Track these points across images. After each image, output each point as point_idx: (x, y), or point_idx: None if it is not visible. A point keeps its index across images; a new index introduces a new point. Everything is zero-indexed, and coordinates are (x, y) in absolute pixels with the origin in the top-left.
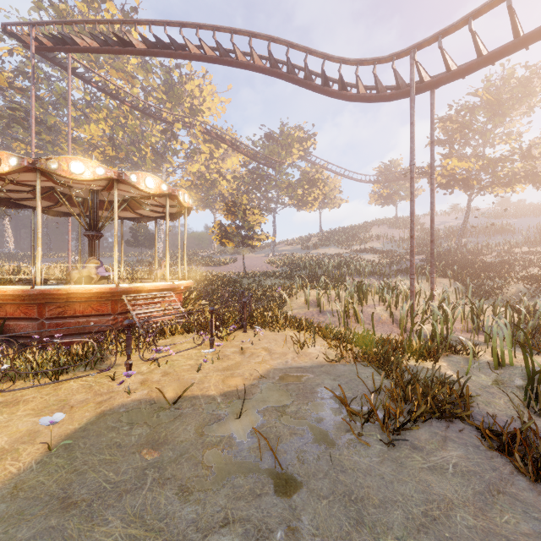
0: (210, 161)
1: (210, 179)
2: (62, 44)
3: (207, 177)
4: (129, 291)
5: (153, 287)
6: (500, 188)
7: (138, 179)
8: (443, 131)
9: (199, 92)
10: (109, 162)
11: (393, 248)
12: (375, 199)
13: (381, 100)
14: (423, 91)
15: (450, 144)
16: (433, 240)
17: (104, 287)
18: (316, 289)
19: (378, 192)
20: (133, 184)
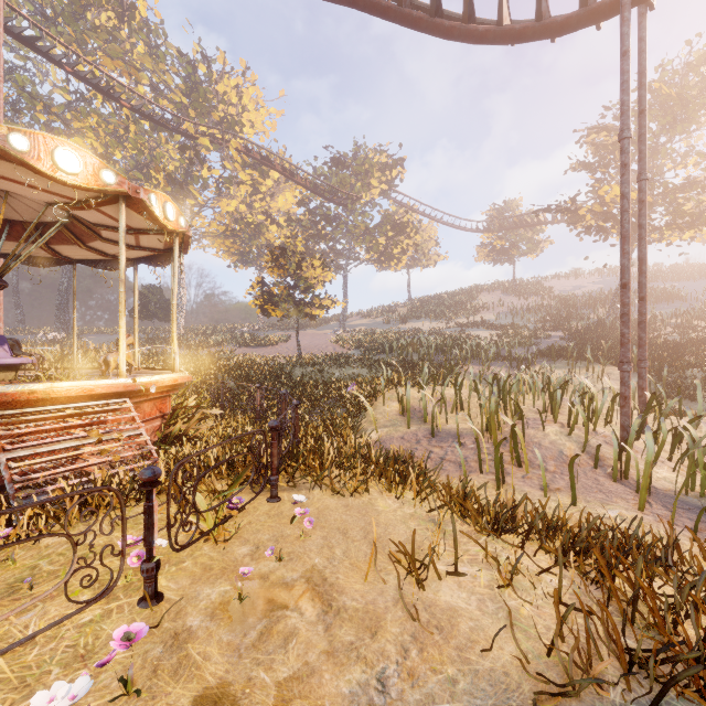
0: (254, 196)
1: (254, 223)
2: None
3: (249, 220)
4: (11, 401)
5: (77, 392)
6: (673, 233)
7: (33, 147)
8: (593, 148)
9: (238, 97)
10: None
11: (516, 321)
12: (485, 254)
13: (545, 32)
14: (635, 2)
15: (603, 168)
16: (644, 296)
17: None
18: (422, 389)
19: (488, 245)
20: (19, 157)
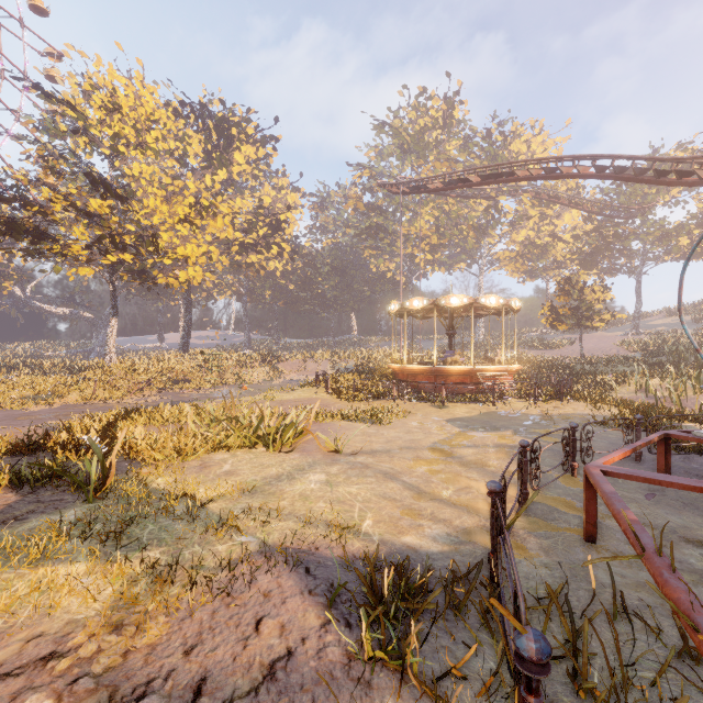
0: (541, 222)
1: (541, 244)
2: (418, 190)
3: (536, 243)
4: (480, 370)
5: (494, 369)
6: None
7: (485, 300)
8: None
9: (527, 147)
10: (433, 250)
11: None
12: None
13: None
14: None
15: None
16: None
17: (467, 368)
18: (647, 376)
19: None
20: (483, 304)
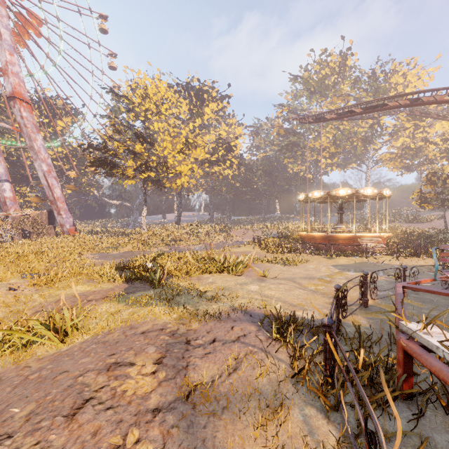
0: (415, 131)
1: (415, 147)
2: (319, 120)
3: (411, 147)
4: (360, 237)
5: (370, 236)
6: None
7: (363, 191)
8: None
9: (403, 79)
10: (332, 157)
11: None
12: None
13: None
14: None
15: None
16: None
17: (350, 235)
18: None
19: None
20: (361, 193)
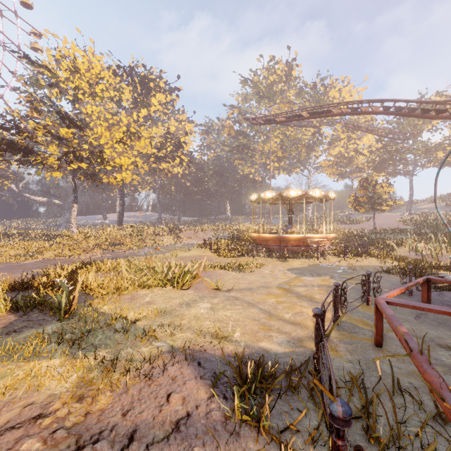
0: (348, 142)
1: (348, 157)
2: (269, 122)
3: (345, 156)
4: (309, 238)
5: (318, 237)
6: None
7: (312, 192)
8: None
9: (339, 94)
10: (279, 160)
11: None
12: None
13: None
14: None
15: None
16: None
17: (300, 236)
18: (416, 241)
19: None
20: (311, 195)
